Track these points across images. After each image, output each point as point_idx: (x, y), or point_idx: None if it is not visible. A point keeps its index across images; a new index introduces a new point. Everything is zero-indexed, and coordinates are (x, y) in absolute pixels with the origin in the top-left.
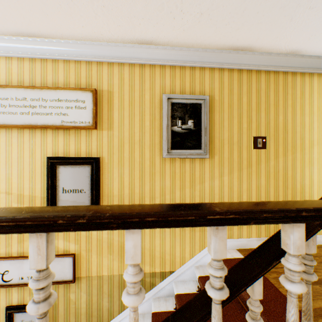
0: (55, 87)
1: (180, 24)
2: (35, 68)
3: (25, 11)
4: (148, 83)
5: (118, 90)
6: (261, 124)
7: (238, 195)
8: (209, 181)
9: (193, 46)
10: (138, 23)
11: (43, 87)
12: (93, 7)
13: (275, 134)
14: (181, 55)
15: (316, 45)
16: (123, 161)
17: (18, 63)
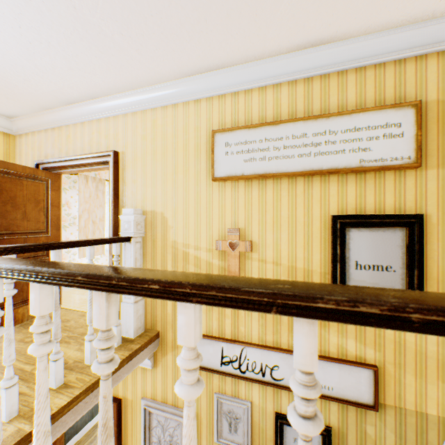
0: (348, 111)
1: None
2: (311, 90)
3: (345, 1)
4: None
5: None
6: None
7: None
8: None
9: None
10: None
11: (330, 115)
12: None
13: None
14: None
15: None
16: None
17: (288, 89)
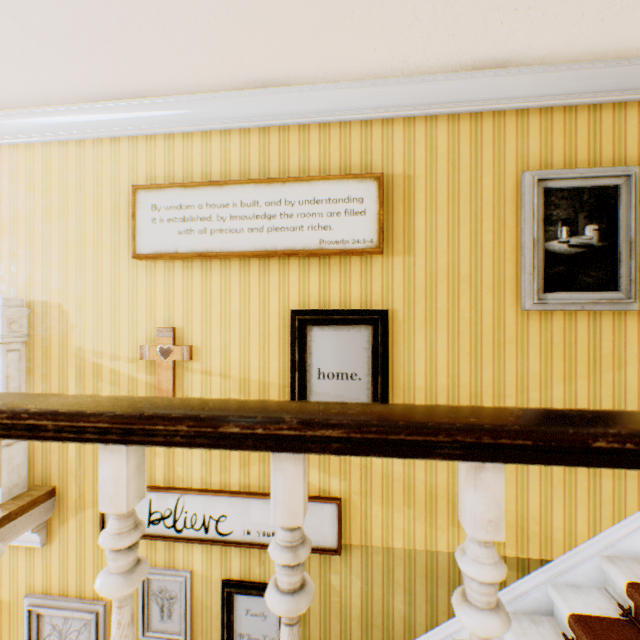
0: (307, 177)
1: (601, 8)
2: (268, 145)
3: (281, 37)
4: (488, 151)
5: (425, 173)
6: None
7: None
8: (637, 365)
9: (604, 55)
10: (497, 22)
11: (286, 179)
12: (416, 5)
13: None
14: (570, 80)
15: None
16: (435, 317)
17: (240, 139)
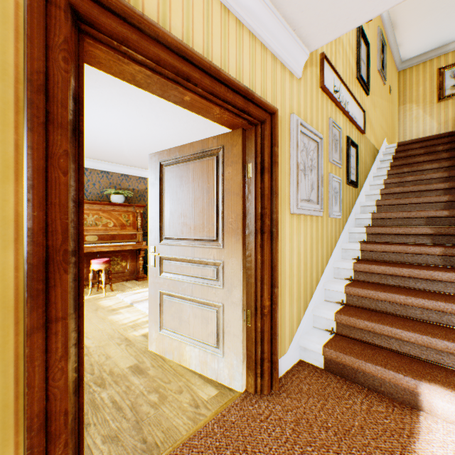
0: None
1: None
2: None
3: None
4: None
5: None
6: (389, 80)
7: (387, 117)
8: (383, 101)
9: None
10: None
11: None
12: None
13: (391, 90)
14: None
15: (407, 46)
16: (370, 59)
17: None
